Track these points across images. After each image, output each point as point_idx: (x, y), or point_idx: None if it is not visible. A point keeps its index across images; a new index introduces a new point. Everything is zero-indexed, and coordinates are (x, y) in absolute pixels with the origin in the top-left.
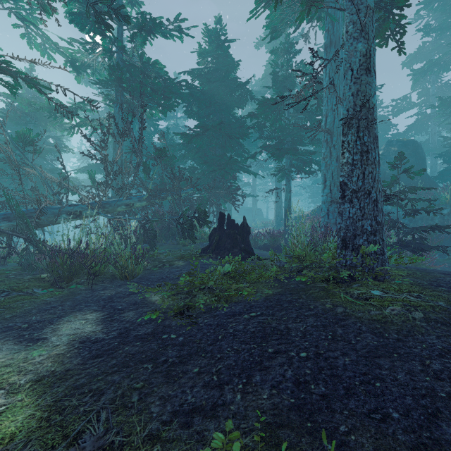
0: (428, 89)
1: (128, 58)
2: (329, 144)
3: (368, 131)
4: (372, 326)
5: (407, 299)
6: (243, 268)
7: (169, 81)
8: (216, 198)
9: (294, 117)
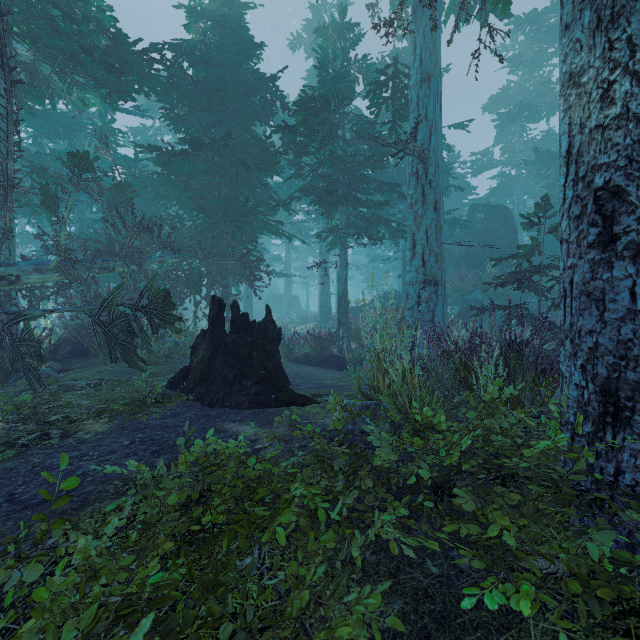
0: (513, 144)
1: None
2: (421, 179)
3: None
4: None
5: None
6: (253, 474)
7: (123, 43)
8: (221, 274)
9: (352, 146)
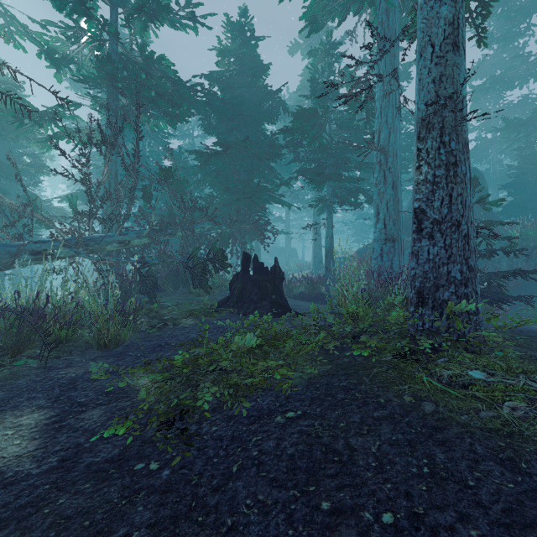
0: (489, 110)
1: (125, 52)
2: (383, 166)
3: (457, 134)
4: (492, 444)
5: (530, 388)
6: (274, 331)
7: (180, 84)
8: (241, 234)
9: (337, 135)
